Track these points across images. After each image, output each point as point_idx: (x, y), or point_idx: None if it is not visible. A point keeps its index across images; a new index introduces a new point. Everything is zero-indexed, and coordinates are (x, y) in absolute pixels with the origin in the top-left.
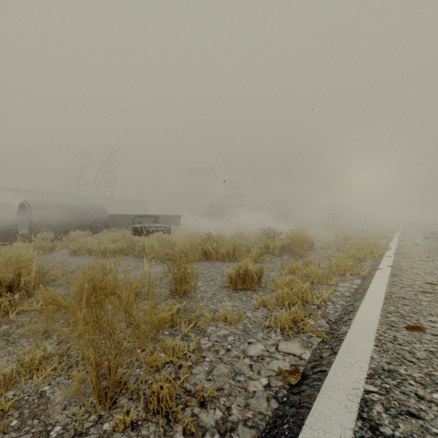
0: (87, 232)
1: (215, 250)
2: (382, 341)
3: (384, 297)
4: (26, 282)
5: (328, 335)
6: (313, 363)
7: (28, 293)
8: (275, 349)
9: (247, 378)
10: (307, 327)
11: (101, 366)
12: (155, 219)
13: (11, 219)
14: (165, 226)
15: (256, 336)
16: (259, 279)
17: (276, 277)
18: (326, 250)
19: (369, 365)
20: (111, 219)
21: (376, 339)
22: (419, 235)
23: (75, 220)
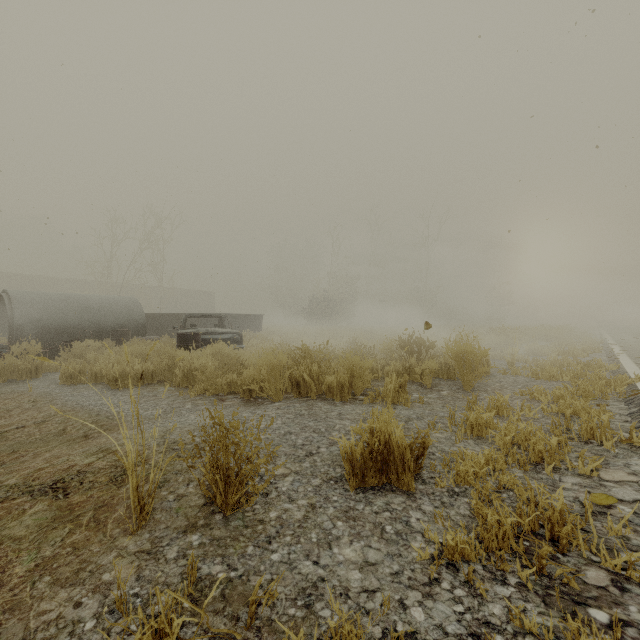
0: (107, 341)
1: (315, 377)
2: None
3: None
4: None
5: None
6: None
7: None
8: None
9: None
10: None
11: None
12: (220, 320)
13: None
14: (233, 333)
15: None
16: (416, 461)
17: (450, 450)
18: (513, 376)
19: None
20: (152, 320)
21: None
22: None
23: (88, 322)
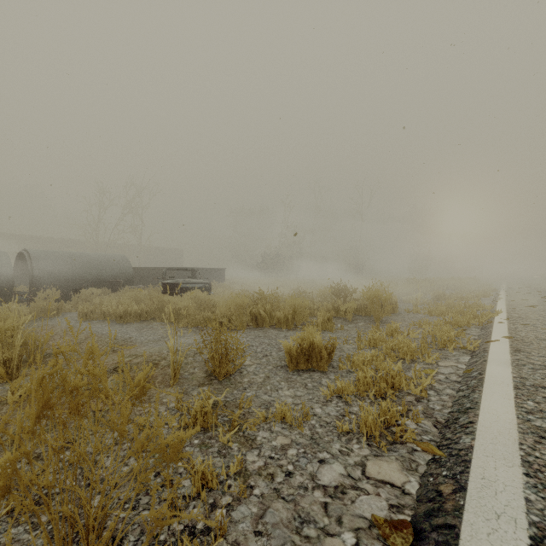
0: (104, 289)
1: (268, 313)
2: (534, 466)
3: (514, 385)
4: (7, 360)
5: (441, 448)
6: (426, 503)
7: (8, 376)
8: (361, 473)
9: (321, 533)
10: (408, 435)
11: (73, 524)
12: (192, 273)
13: (6, 273)
14: (204, 282)
15: (331, 448)
16: (329, 356)
17: (353, 352)
18: (414, 314)
19: (528, 516)
20: (137, 273)
21: (524, 461)
22: (531, 293)
23: (89, 275)
